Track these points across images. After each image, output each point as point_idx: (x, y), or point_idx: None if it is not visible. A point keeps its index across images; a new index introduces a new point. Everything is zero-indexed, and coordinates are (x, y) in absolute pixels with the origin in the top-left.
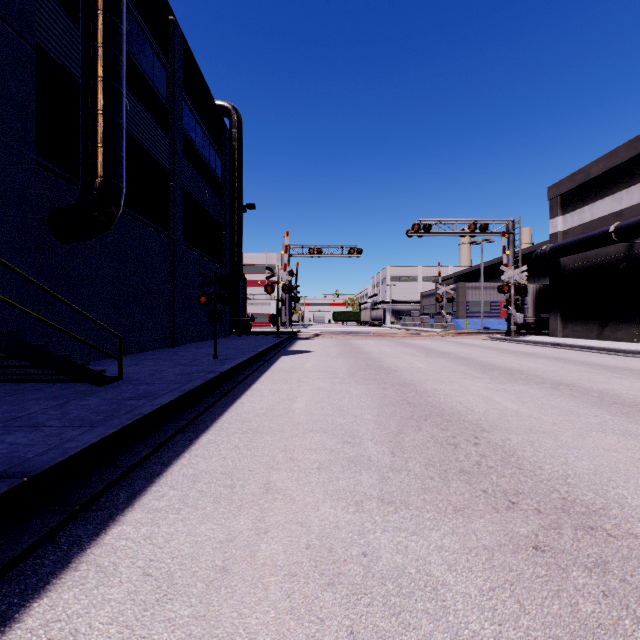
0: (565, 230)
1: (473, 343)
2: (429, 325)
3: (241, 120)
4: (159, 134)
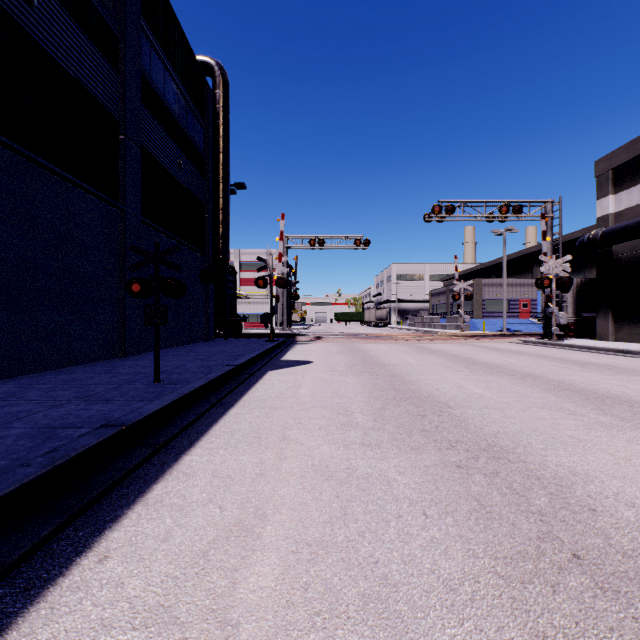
0: (619, 211)
1: (510, 349)
2: (440, 326)
3: (227, 79)
4: (100, 63)
